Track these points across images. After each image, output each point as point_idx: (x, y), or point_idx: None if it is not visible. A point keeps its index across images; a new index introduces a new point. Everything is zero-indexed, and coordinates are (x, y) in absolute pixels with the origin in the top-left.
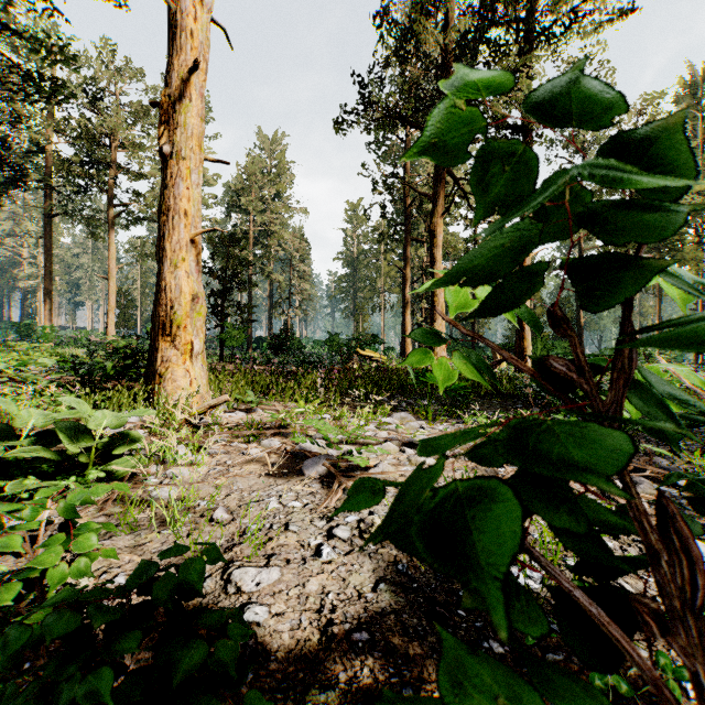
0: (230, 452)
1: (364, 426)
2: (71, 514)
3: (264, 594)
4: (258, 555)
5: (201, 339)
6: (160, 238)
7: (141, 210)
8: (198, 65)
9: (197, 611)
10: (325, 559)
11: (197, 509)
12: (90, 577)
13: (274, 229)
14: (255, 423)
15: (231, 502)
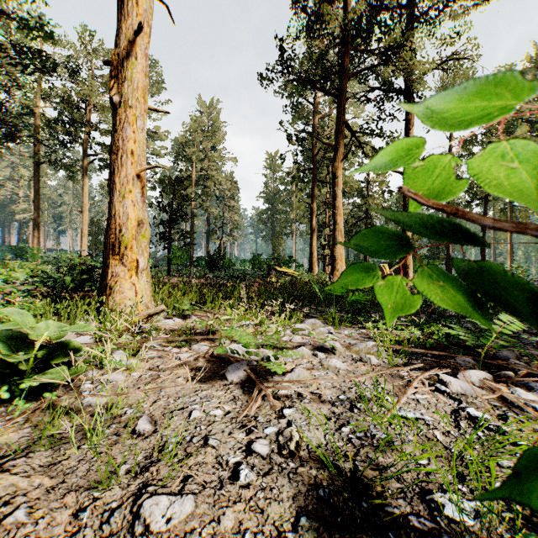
0: (164, 356)
1: (281, 332)
2: None
3: (174, 534)
4: (174, 477)
5: (145, 258)
6: (111, 173)
7: (107, 159)
8: (142, 28)
9: None
10: (243, 482)
11: (123, 418)
12: None
13: (211, 174)
14: (188, 329)
15: (157, 410)
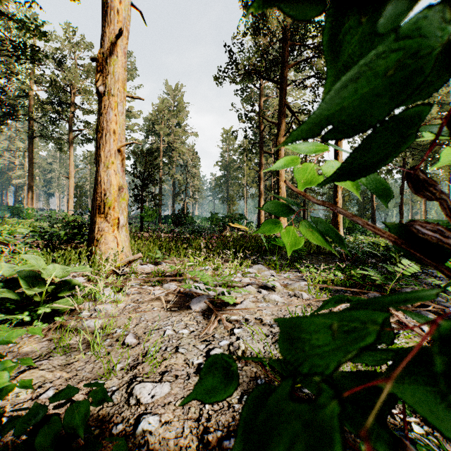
0: (142, 292)
1: (233, 274)
2: None
3: (157, 405)
4: (155, 372)
5: (124, 216)
6: (97, 148)
7: (90, 134)
8: (122, 32)
9: (88, 443)
10: None
11: (114, 335)
12: (28, 391)
13: (176, 146)
14: (159, 272)
15: (139, 330)
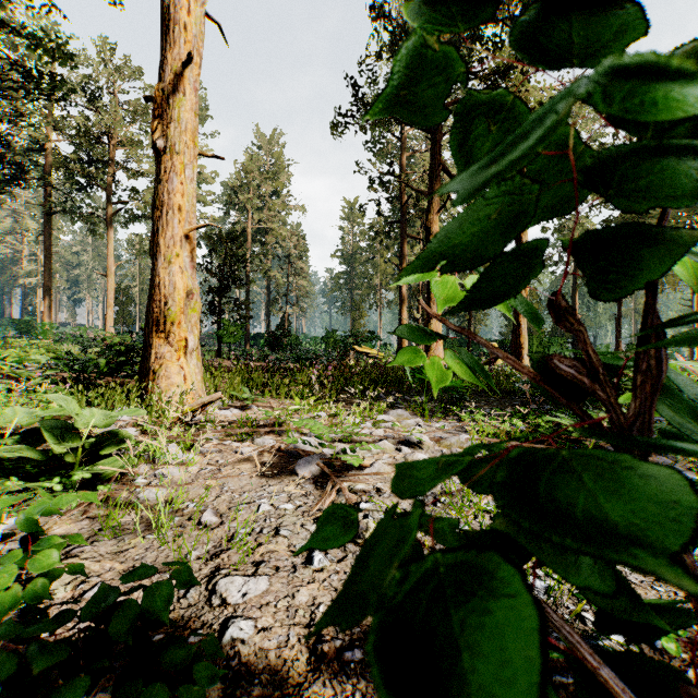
0: (223, 450)
1: (359, 424)
2: (32, 527)
3: (251, 606)
4: (246, 562)
5: (195, 336)
6: (154, 233)
7: (139, 208)
8: (192, 59)
9: (167, 640)
10: (316, 566)
11: (185, 511)
12: (67, 587)
13: (272, 227)
14: (249, 421)
15: (221, 504)
